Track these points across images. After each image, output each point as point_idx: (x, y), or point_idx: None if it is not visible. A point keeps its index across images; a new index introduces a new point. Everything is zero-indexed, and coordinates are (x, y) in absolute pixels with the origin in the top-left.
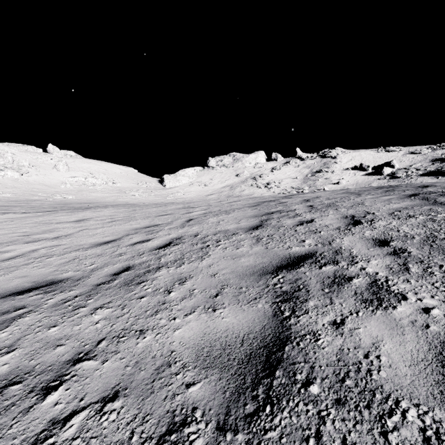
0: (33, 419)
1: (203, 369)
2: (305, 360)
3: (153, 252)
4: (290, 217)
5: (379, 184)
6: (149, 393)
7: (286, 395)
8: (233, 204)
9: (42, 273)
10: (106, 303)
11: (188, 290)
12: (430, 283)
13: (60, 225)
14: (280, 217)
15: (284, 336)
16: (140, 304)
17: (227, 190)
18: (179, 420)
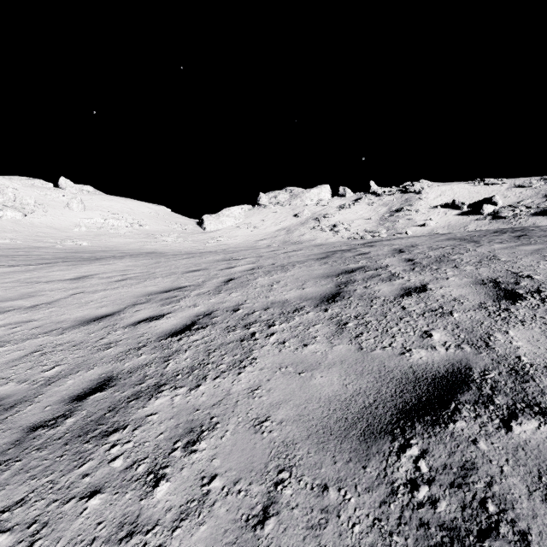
0: None
1: None
2: None
3: (161, 342)
4: (383, 280)
5: (478, 226)
6: None
7: None
8: (291, 254)
9: None
10: (9, 506)
11: (199, 480)
12: None
13: (49, 286)
14: (367, 280)
15: None
16: (75, 528)
17: (283, 234)
18: None
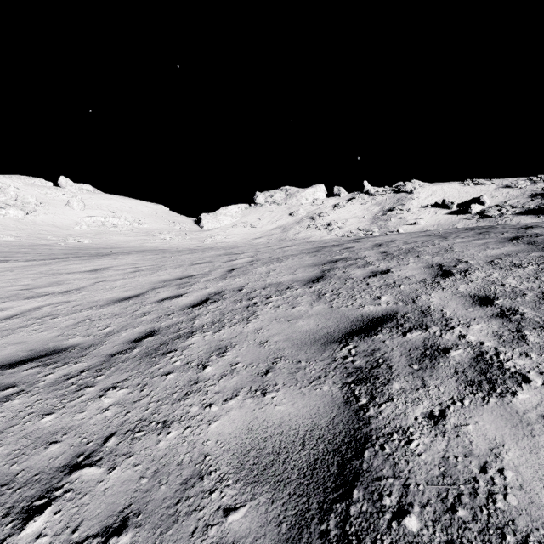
0: None
1: (248, 485)
2: (394, 474)
3: (185, 311)
4: (359, 267)
5: (466, 225)
6: (170, 523)
7: (370, 531)
8: (286, 249)
9: (42, 339)
10: (120, 381)
11: (229, 365)
12: None
13: (71, 276)
14: (347, 267)
15: (362, 435)
16: (164, 384)
17: (279, 233)
18: None
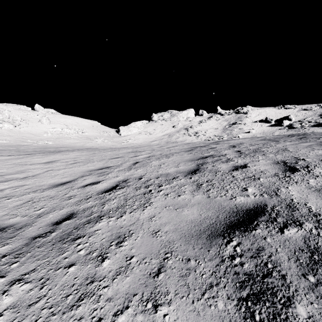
0: None
1: None
2: None
3: (99, 195)
4: (223, 162)
5: (280, 133)
6: None
7: None
8: (171, 148)
9: None
10: (28, 272)
11: (125, 258)
12: None
13: (32, 166)
14: (214, 162)
15: None
16: (64, 280)
17: (166, 138)
18: None
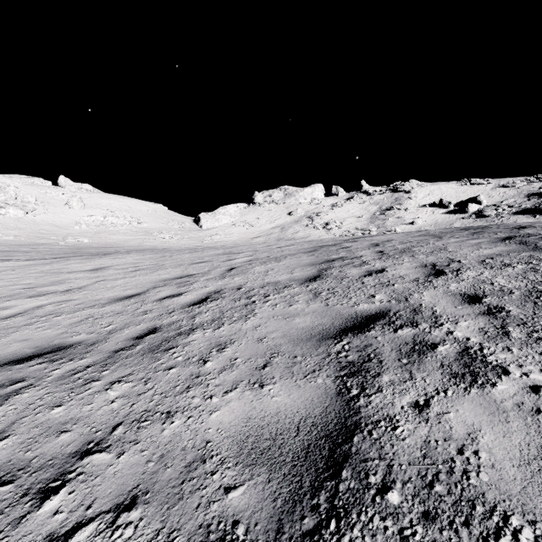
0: (25, 534)
1: (247, 467)
2: (380, 456)
3: (185, 309)
4: (355, 266)
5: (463, 224)
6: (176, 500)
7: (356, 505)
8: (284, 249)
9: (47, 336)
10: (125, 375)
11: (229, 360)
12: (537, 352)
13: (72, 275)
14: (343, 266)
15: (352, 423)
16: (167, 378)
17: (277, 232)
18: (216, 538)
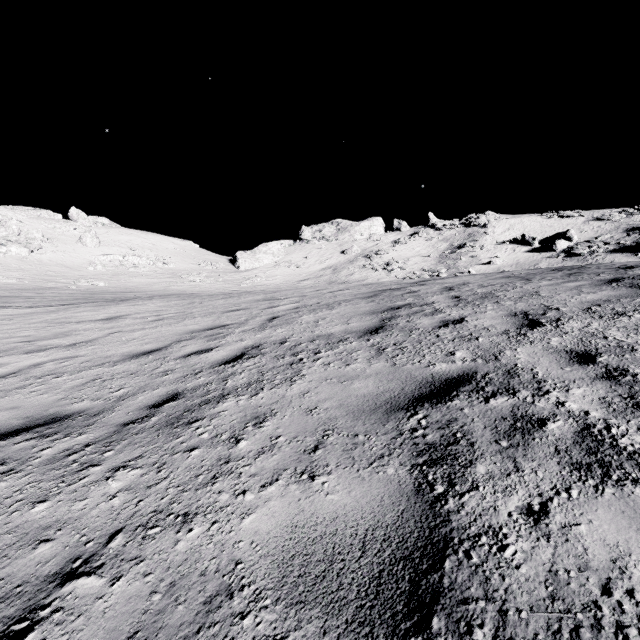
0: None
1: (292, 606)
2: (486, 594)
3: (215, 368)
4: (426, 315)
5: (550, 265)
6: None
7: None
8: (338, 293)
9: (41, 403)
10: (132, 459)
11: (269, 438)
12: None
13: (81, 326)
14: (411, 315)
15: (440, 537)
16: (187, 463)
17: (329, 274)
18: None
